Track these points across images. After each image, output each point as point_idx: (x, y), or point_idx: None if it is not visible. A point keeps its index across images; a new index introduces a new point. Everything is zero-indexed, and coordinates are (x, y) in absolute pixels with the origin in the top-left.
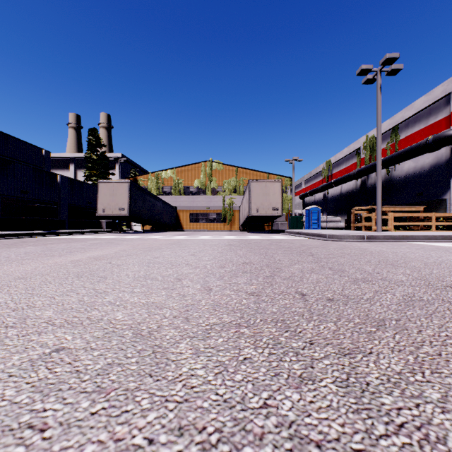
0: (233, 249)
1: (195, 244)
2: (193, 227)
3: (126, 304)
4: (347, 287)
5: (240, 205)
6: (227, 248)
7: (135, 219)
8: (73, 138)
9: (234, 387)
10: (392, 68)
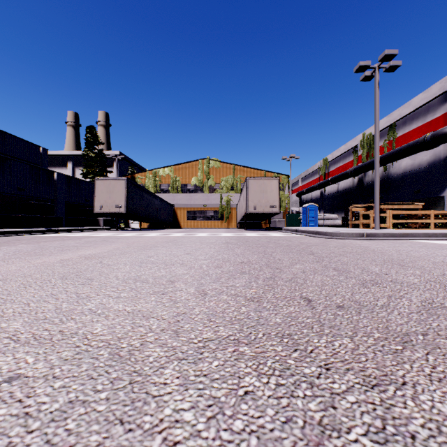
0: (230, 247)
1: (191, 242)
2: (191, 225)
3: (109, 312)
4: (357, 290)
5: (237, 202)
6: (224, 246)
7: (132, 217)
8: (71, 136)
9: (232, 443)
10: (390, 64)
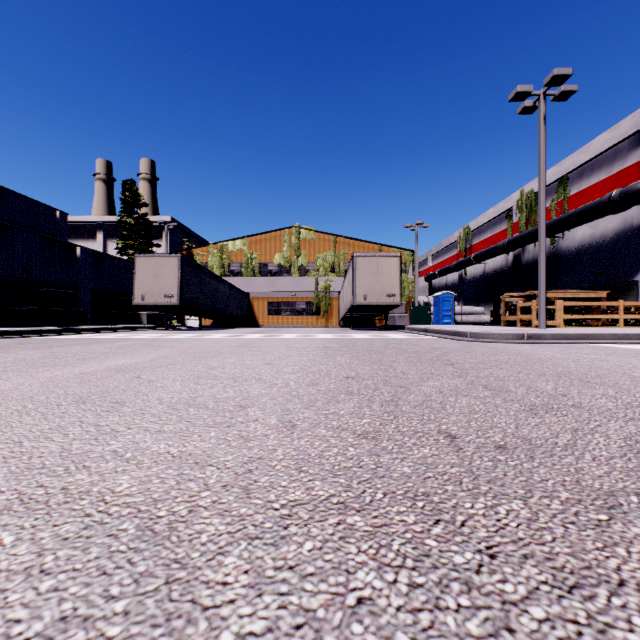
0: (330, 355)
1: (273, 347)
2: (273, 322)
3: (143, 456)
4: (523, 421)
5: (340, 290)
6: (322, 353)
7: (188, 311)
8: (101, 194)
9: None
10: (561, 90)
